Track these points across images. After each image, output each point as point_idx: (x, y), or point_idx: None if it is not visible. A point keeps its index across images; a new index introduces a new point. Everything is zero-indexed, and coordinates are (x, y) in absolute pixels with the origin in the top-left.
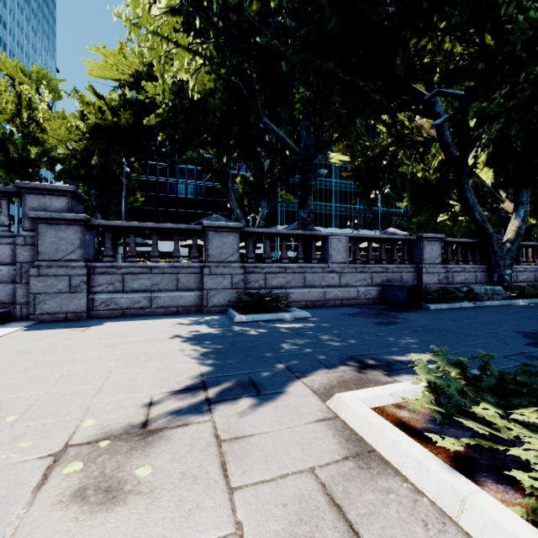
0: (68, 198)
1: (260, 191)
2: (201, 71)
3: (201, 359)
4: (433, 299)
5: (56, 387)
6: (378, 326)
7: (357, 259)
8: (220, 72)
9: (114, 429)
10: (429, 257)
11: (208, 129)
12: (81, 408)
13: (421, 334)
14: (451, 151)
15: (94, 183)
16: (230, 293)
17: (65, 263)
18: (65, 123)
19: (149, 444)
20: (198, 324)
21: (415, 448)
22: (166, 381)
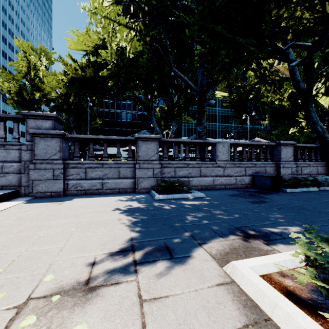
0: (52, 121)
1: (171, 115)
2: (134, 40)
3: (132, 227)
4: (288, 185)
5: (33, 246)
6: (253, 204)
7: (235, 158)
8: (146, 39)
9: (65, 284)
10: (284, 157)
11: (138, 77)
12: (46, 265)
13: (285, 210)
14: (300, 85)
15: (72, 113)
16: (152, 180)
17: (51, 161)
18: (55, 78)
19: (88, 300)
20: (131, 200)
21: (310, 324)
22: (107, 243)
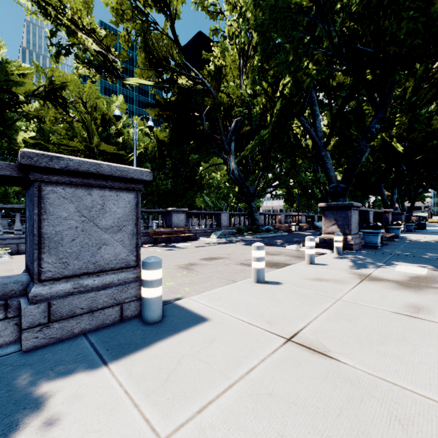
0: None
1: None
2: None
3: None
4: None
5: None
6: None
7: None
8: None
9: None
10: None
11: None
12: None
13: None
14: None
15: None
16: None
17: None
18: None
19: None
20: None
21: None
22: None
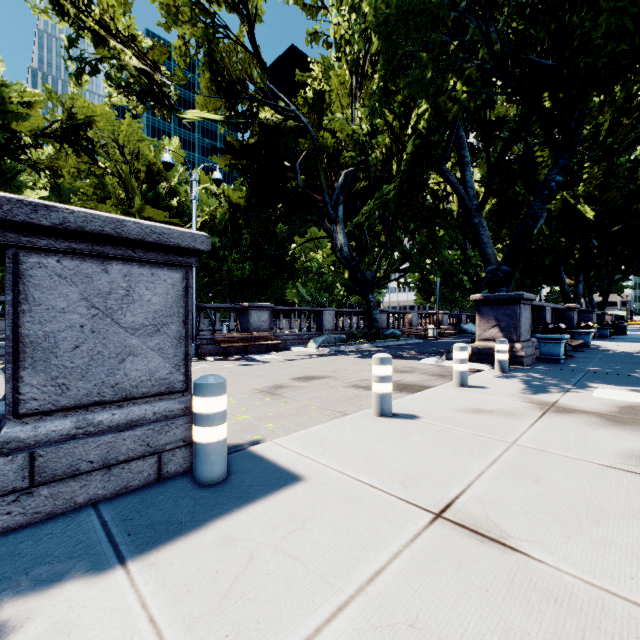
0: None
1: None
2: None
3: None
4: None
5: None
6: None
7: None
8: None
9: None
10: None
11: None
12: None
13: None
14: None
15: None
16: None
17: None
18: None
19: None
20: None
21: None
22: None
